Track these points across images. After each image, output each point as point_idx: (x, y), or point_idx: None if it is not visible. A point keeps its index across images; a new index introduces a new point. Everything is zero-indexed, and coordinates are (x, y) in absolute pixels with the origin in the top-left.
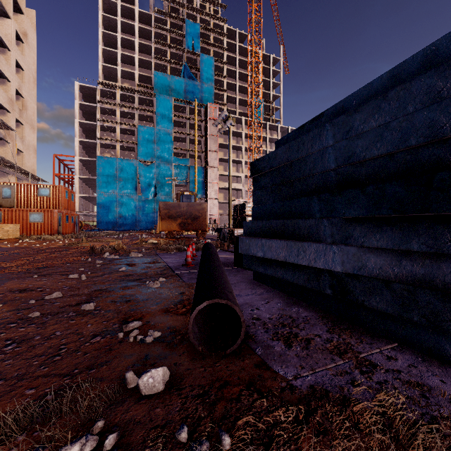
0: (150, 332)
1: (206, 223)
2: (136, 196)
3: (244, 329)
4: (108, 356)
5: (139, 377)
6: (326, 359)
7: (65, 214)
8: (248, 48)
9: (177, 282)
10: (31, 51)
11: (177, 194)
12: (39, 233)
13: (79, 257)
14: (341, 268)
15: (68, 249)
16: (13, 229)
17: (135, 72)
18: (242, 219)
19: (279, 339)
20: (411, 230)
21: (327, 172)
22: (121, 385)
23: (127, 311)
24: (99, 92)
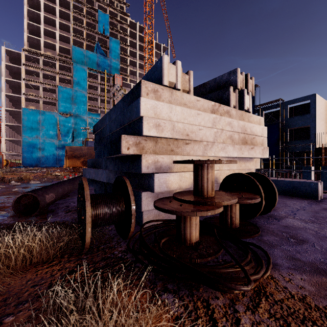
0: (0, 211)
1: None
2: (56, 141)
3: (41, 205)
4: None
5: None
6: (76, 215)
7: None
8: (144, 38)
9: None
10: None
11: (83, 140)
12: None
13: None
14: (106, 180)
15: None
16: None
17: (56, 44)
18: None
19: (66, 211)
20: (115, 162)
21: (108, 135)
22: None
23: None
24: (24, 57)
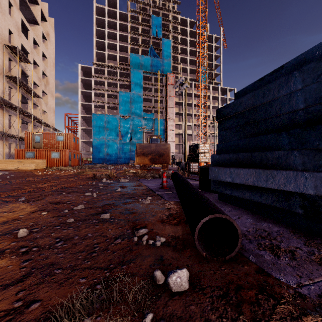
0: (157, 237)
1: (168, 158)
2: (118, 141)
3: (240, 240)
4: (131, 255)
5: (168, 276)
6: (318, 270)
7: (73, 153)
8: (196, 31)
9: (161, 200)
10: (51, 45)
11: (147, 138)
12: (57, 165)
13: (86, 181)
14: (314, 192)
15: (77, 176)
16: (42, 162)
17: (117, 54)
18: (196, 155)
19: (264, 249)
20: None
21: (295, 111)
22: (151, 280)
23: (133, 221)
24: (93, 70)
